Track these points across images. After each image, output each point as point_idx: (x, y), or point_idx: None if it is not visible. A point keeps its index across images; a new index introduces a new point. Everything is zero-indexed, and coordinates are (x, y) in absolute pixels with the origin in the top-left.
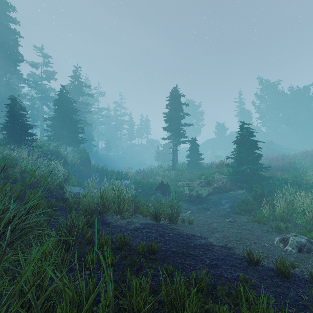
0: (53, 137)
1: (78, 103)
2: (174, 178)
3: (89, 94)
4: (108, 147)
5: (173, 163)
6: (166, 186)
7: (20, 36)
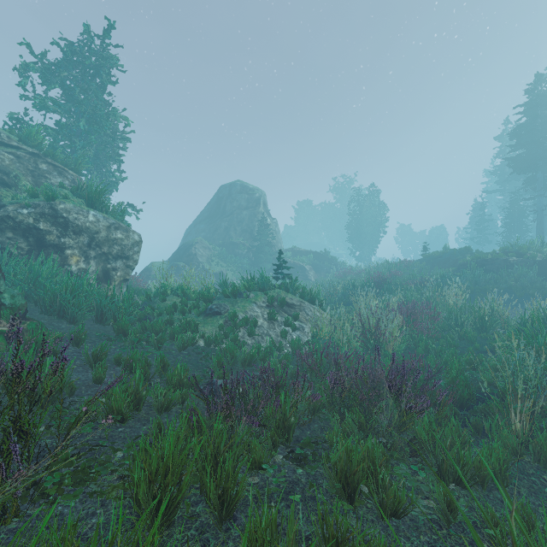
0: None
1: None
2: None
3: None
4: None
5: None
6: None
7: None
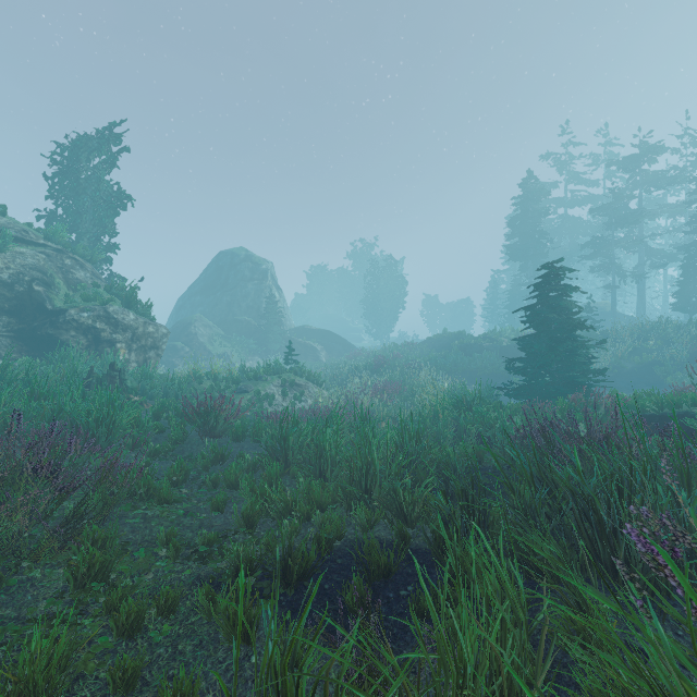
0: None
1: None
2: None
3: None
4: None
5: None
6: None
7: None
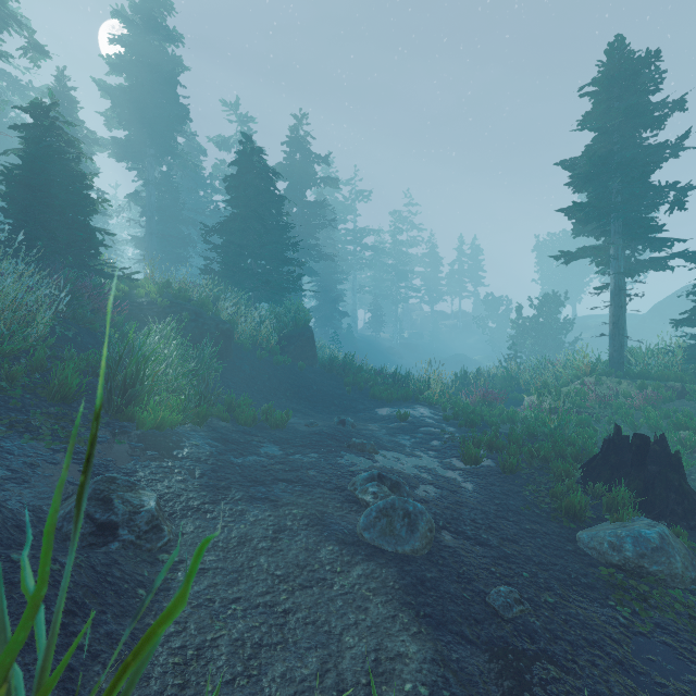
0: (219, 273)
1: (301, 204)
2: (654, 413)
3: (326, 179)
4: (377, 320)
5: (615, 345)
6: (650, 456)
7: (184, 69)
